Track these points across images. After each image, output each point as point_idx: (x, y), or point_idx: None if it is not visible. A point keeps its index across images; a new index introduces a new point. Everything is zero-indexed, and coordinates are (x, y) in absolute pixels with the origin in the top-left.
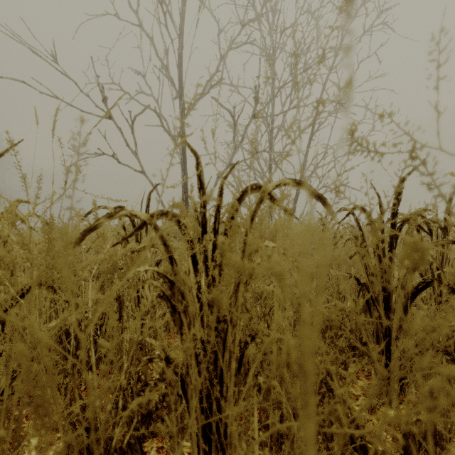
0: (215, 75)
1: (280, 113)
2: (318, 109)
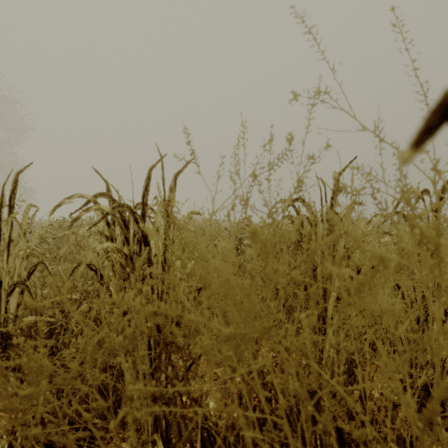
0: None
1: None
2: None
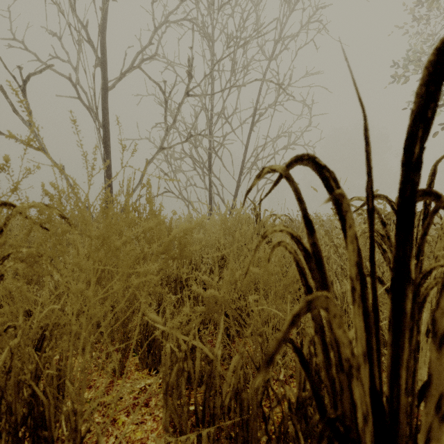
0: (146, 47)
1: (216, 92)
2: (258, 99)
